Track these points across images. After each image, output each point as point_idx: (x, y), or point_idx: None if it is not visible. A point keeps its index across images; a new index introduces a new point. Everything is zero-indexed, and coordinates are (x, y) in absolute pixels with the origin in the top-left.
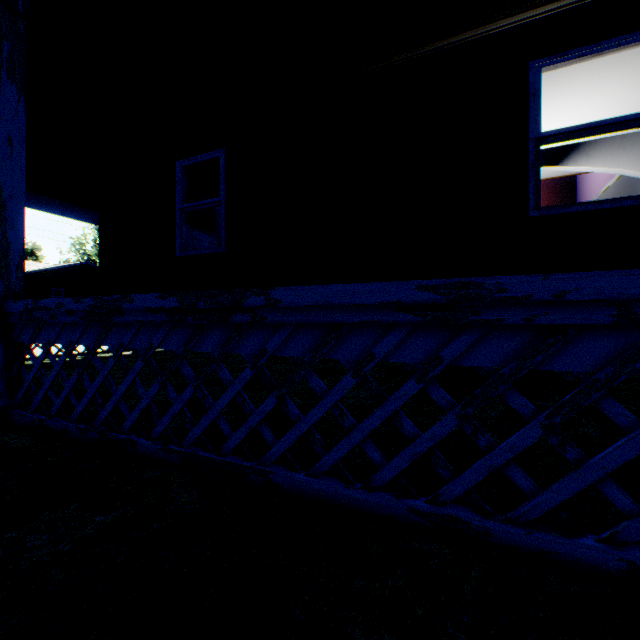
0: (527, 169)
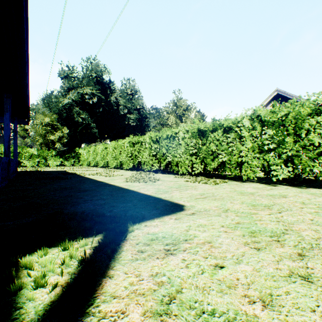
0: None
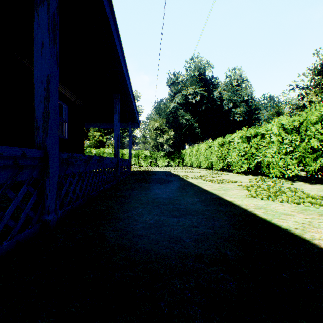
0: None
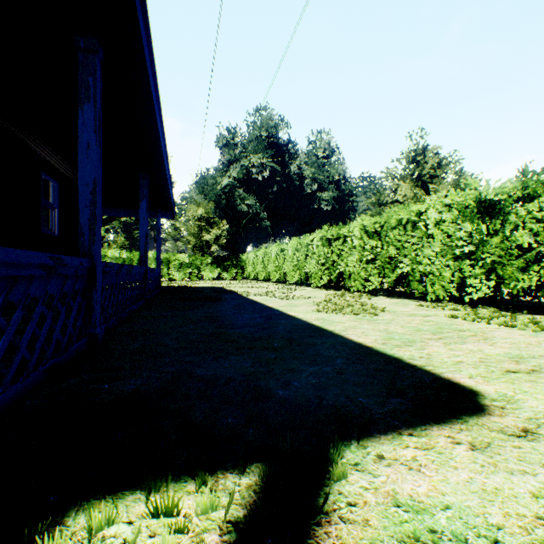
0: (41, 213)
